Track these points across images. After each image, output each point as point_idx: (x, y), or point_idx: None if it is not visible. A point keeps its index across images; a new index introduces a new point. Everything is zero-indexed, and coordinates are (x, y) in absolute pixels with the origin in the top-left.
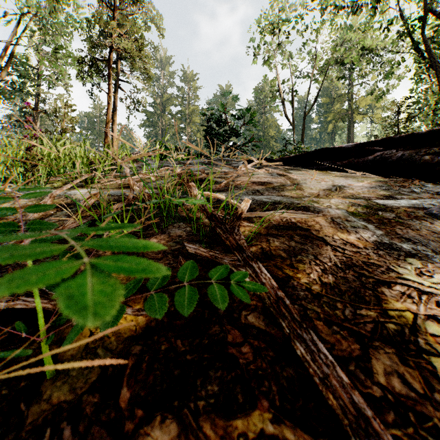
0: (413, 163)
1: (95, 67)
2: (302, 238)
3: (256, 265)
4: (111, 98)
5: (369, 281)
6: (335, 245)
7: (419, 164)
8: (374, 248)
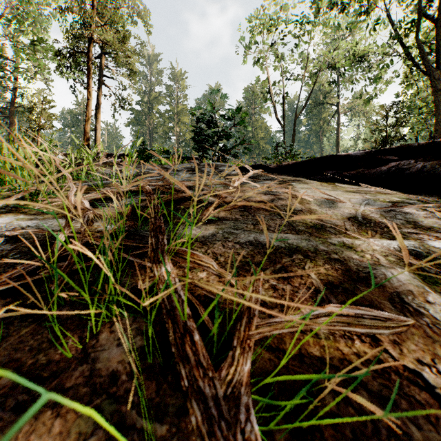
0: (436, 176)
1: (74, 60)
2: (375, 372)
3: None
4: (91, 94)
5: None
6: None
7: None
8: None
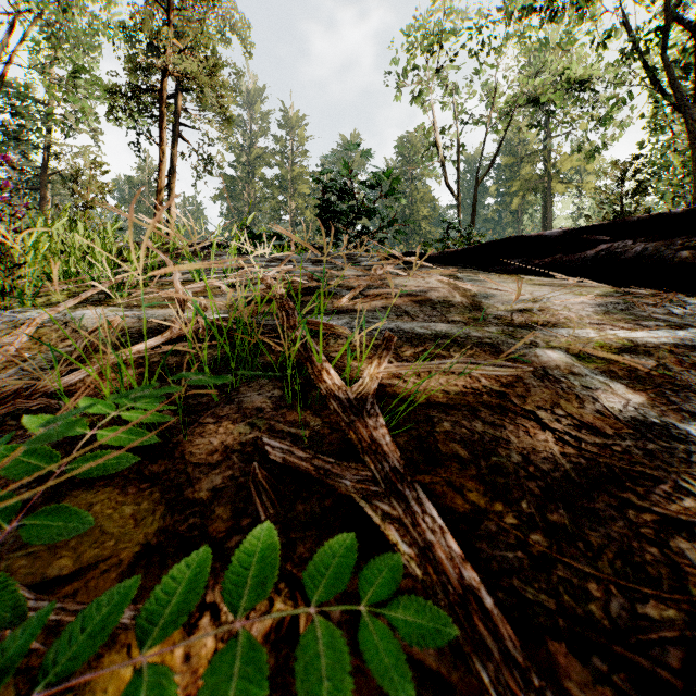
0: (662, 263)
1: (140, 103)
2: (494, 412)
3: (412, 492)
4: (164, 153)
5: (644, 520)
6: (561, 429)
7: (671, 265)
8: (635, 436)
